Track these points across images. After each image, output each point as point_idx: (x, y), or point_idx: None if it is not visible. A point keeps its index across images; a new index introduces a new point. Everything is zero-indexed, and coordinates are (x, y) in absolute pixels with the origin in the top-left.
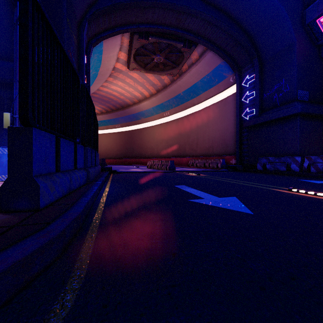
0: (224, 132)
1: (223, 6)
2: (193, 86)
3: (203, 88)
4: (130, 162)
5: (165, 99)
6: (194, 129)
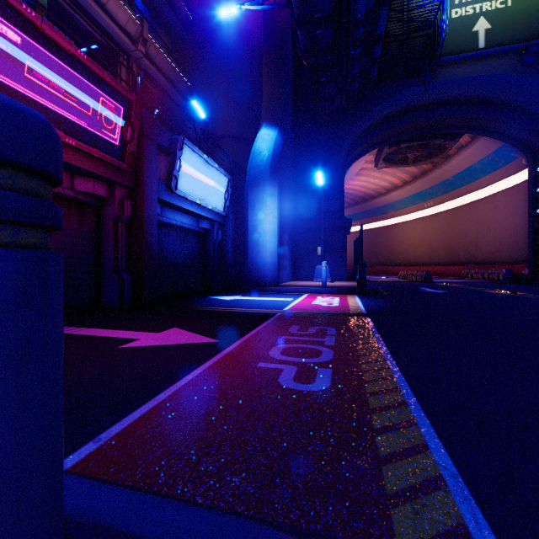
0: (517, 232)
1: (492, 100)
2: (467, 169)
3: (483, 171)
4: (374, 272)
5: (425, 186)
6: (471, 226)
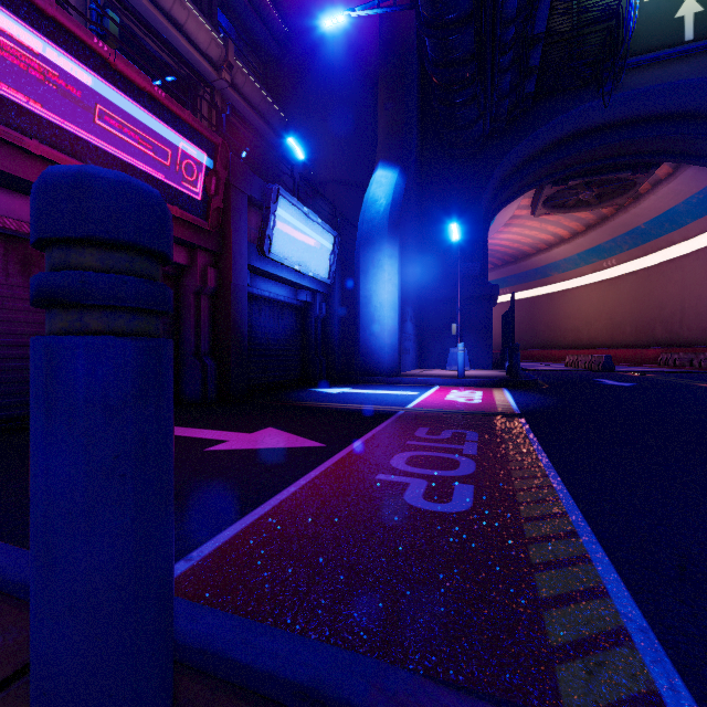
0: None
1: (705, 113)
2: (668, 212)
3: (692, 214)
4: (530, 357)
5: (604, 238)
6: (673, 292)
